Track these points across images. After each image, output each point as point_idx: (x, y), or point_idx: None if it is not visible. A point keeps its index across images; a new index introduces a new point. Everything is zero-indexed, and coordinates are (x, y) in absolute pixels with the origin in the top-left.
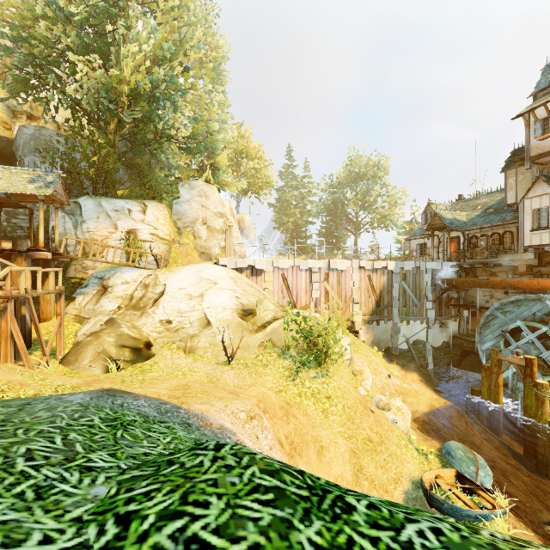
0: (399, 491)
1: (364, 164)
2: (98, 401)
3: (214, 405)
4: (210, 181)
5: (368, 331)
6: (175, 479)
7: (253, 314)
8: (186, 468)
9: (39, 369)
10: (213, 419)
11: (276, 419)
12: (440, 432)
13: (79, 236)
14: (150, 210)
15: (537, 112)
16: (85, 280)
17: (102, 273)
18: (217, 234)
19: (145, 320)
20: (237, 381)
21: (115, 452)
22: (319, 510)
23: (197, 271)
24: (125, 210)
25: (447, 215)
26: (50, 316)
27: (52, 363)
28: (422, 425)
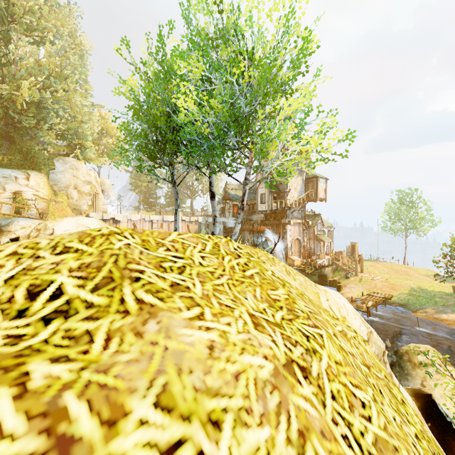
0: None
1: None
2: None
3: None
4: (78, 157)
5: None
6: None
7: None
8: None
9: None
10: None
11: None
12: None
13: None
14: (33, 177)
15: None
16: None
17: None
18: (86, 196)
19: None
20: None
21: None
22: None
23: (76, 221)
24: (13, 177)
25: (232, 192)
26: None
27: None
28: None
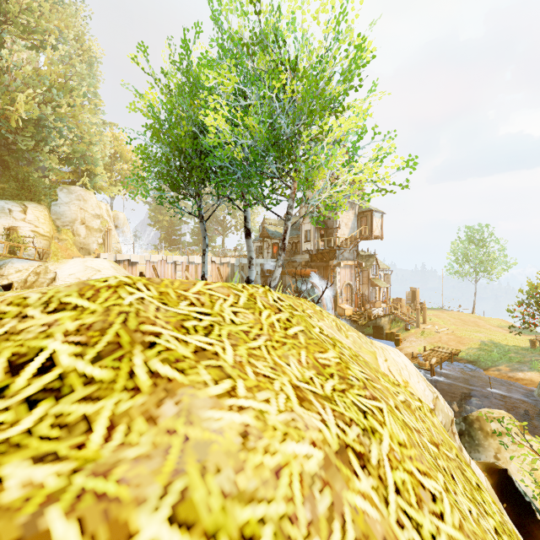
0: None
1: None
2: None
3: None
4: (86, 185)
5: None
6: None
7: None
8: None
9: None
10: None
11: None
12: None
13: None
14: (31, 210)
15: None
16: None
17: None
18: (95, 232)
19: None
20: None
21: None
22: None
23: (83, 262)
24: (6, 210)
25: (271, 228)
26: None
27: None
28: None
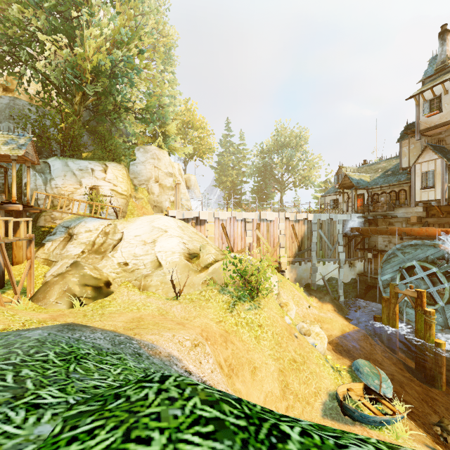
0: (318, 403)
1: (288, 135)
2: (55, 336)
3: (163, 335)
4: (161, 146)
5: (292, 270)
6: (120, 415)
7: (197, 257)
8: (131, 402)
9: (10, 306)
10: (162, 348)
11: (216, 345)
12: (350, 352)
13: (48, 191)
14: (110, 169)
15: (425, 94)
16: (53, 229)
17: (68, 223)
18: (168, 190)
19: (105, 262)
20: (184, 314)
21: (65, 387)
22: (256, 440)
23: (150, 221)
24: (89, 170)
25: (354, 176)
26: (22, 260)
27: (23, 300)
28: (335, 347)
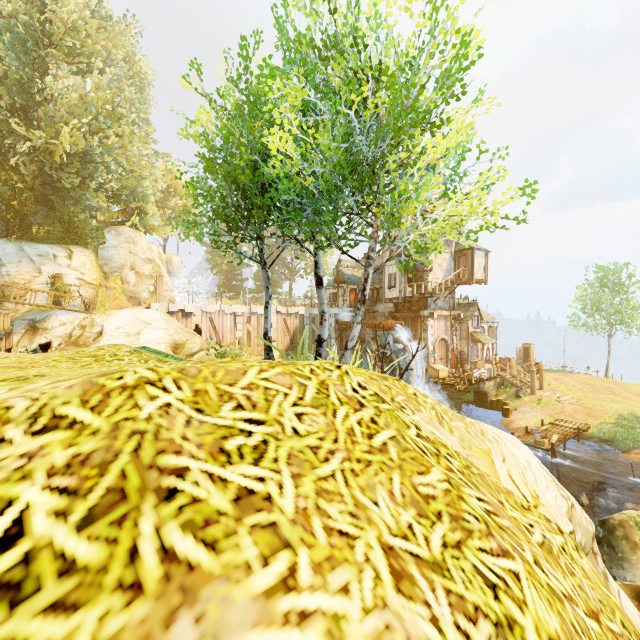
0: None
1: None
2: None
3: None
4: (136, 226)
5: None
6: None
7: (183, 347)
8: None
9: None
10: None
11: None
12: None
13: None
14: (77, 255)
15: None
16: None
17: (31, 316)
18: (146, 279)
19: None
20: None
21: None
22: None
23: (132, 314)
24: (50, 256)
25: (347, 271)
26: None
27: None
28: None
